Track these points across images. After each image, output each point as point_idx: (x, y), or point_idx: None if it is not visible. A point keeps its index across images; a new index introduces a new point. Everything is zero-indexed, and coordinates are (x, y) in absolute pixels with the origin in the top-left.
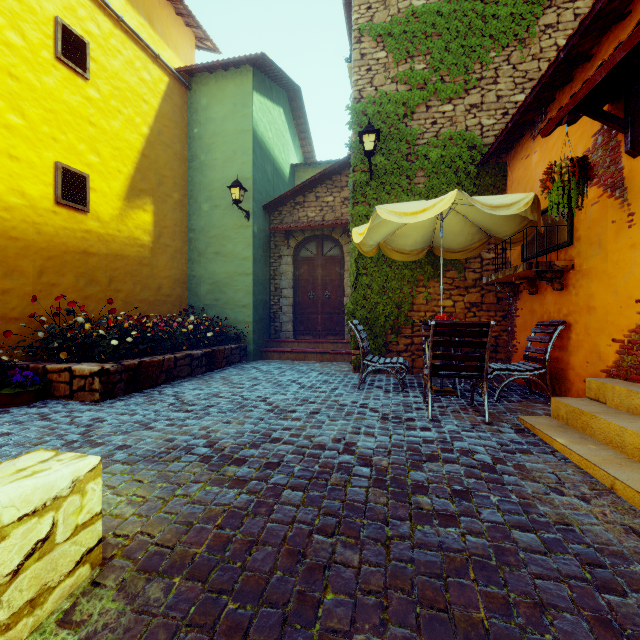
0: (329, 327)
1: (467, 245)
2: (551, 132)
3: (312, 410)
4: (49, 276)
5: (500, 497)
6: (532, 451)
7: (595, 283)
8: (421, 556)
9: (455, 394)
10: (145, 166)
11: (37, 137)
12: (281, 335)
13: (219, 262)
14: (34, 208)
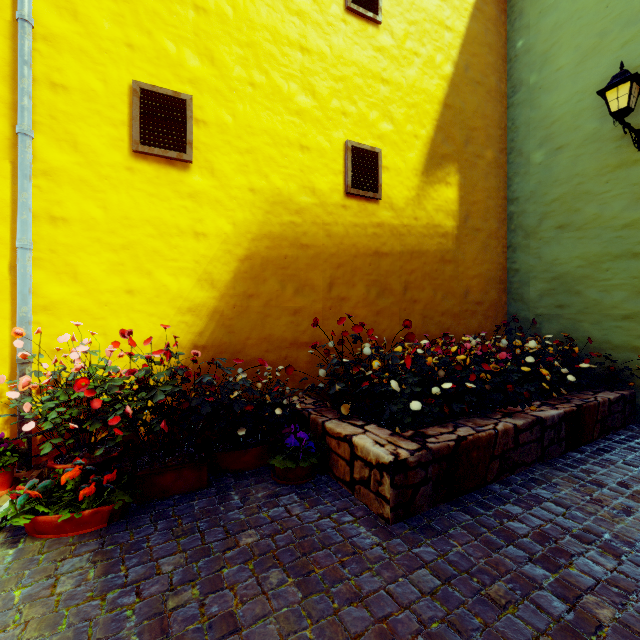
0: None
1: None
2: None
3: None
4: (338, 288)
5: None
6: None
7: None
8: None
9: None
10: (447, 121)
11: (327, 117)
12: None
13: (565, 241)
14: (324, 206)
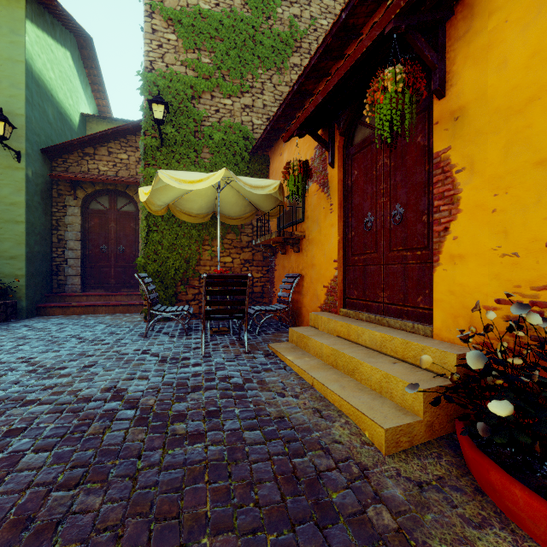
0: (123, 280)
1: (241, 214)
2: (289, 139)
3: (87, 363)
4: None
5: (242, 408)
6: (272, 369)
7: (315, 248)
8: (166, 477)
9: (229, 332)
10: None
11: None
12: (66, 289)
13: None
14: None
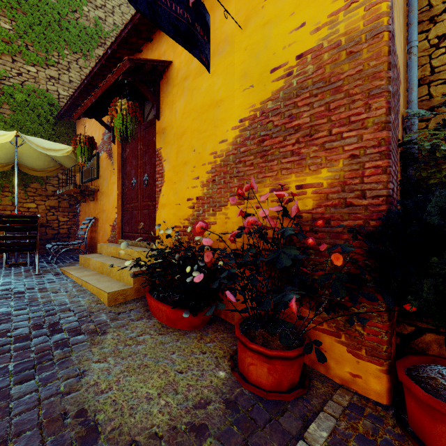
0: None
1: (45, 168)
2: (79, 119)
3: None
4: None
5: (17, 302)
6: (56, 281)
7: (105, 199)
8: None
9: (27, 264)
10: None
11: None
12: None
13: None
14: None
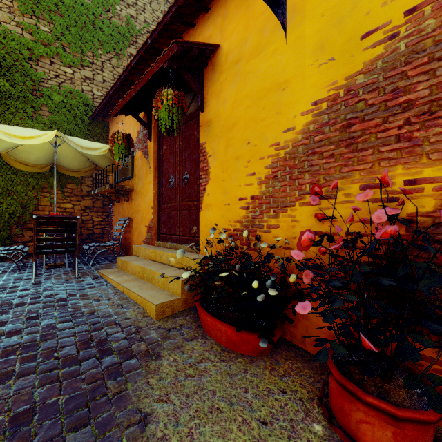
0: None
1: (81, 168)
2: (116, 116)
3: None
4: None
5: (61, 312)
6: (96, 286)
7: (140, 198)
8: None
9: (65, 266)
10: None
11: None
12: None
13: None
14: None
